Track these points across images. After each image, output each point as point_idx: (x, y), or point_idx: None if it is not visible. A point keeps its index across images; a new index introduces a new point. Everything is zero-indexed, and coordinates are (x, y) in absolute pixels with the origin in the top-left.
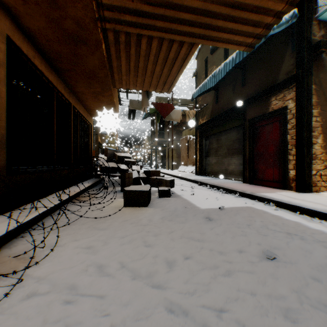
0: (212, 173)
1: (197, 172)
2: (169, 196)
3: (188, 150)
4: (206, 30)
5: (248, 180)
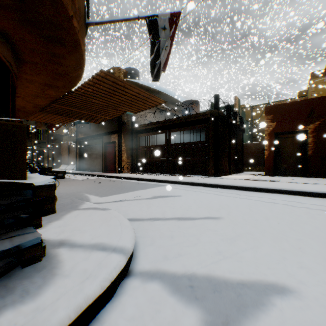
0: (87, 169)
1: (78, 169)
2: (64, 178)
3: (70, 153)
4: (82, 119)
5: (104, 171)
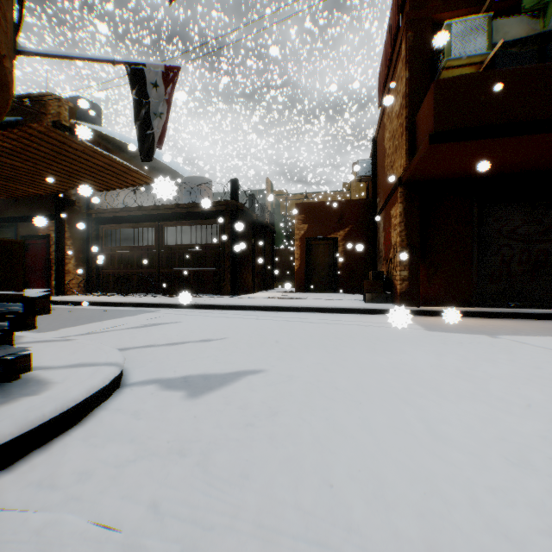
0: None
1: None
2: None
3: None
4: None
5: None
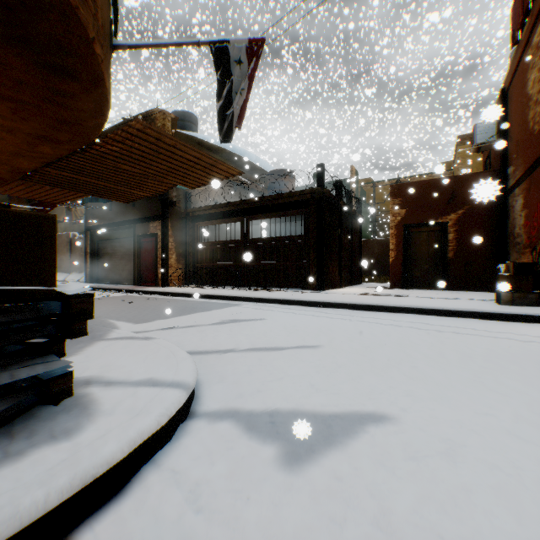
0: (107, 280)
1: (89, 280)
2: None
3: (73, 252)
4: (98, 194)
5: (137, 283)
